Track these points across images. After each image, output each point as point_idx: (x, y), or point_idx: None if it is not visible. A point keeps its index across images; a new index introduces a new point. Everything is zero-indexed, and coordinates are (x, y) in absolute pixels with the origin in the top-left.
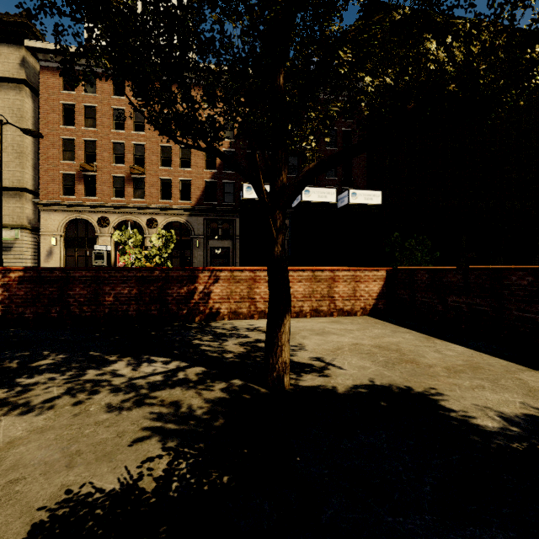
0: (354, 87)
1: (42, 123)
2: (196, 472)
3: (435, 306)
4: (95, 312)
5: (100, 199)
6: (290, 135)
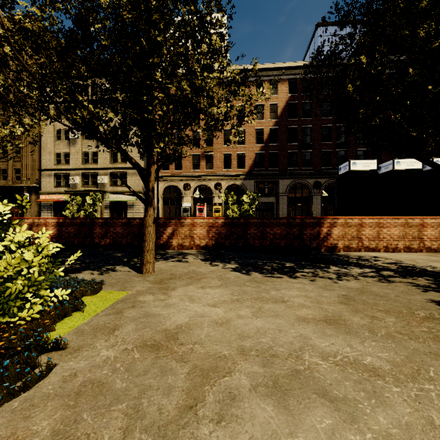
0: None
1: None
2: None
3: None
4: (261, 243)
5: (184, 171)
6: None
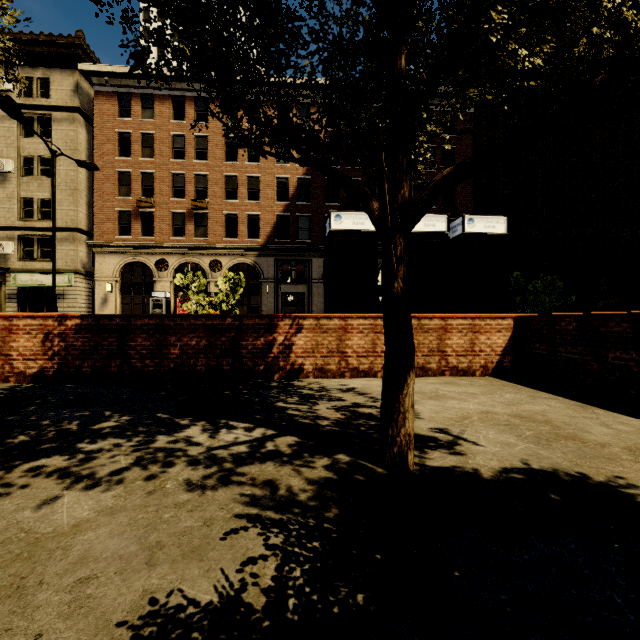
0: (506, 63)
1: (97, 155)
2: (317, 585)
3: (588, 364)
4: (159, 366)
5: (158, 238)
6: (412, 134)
